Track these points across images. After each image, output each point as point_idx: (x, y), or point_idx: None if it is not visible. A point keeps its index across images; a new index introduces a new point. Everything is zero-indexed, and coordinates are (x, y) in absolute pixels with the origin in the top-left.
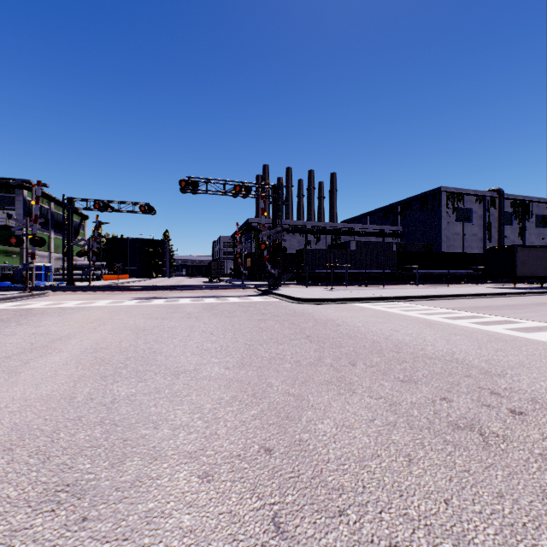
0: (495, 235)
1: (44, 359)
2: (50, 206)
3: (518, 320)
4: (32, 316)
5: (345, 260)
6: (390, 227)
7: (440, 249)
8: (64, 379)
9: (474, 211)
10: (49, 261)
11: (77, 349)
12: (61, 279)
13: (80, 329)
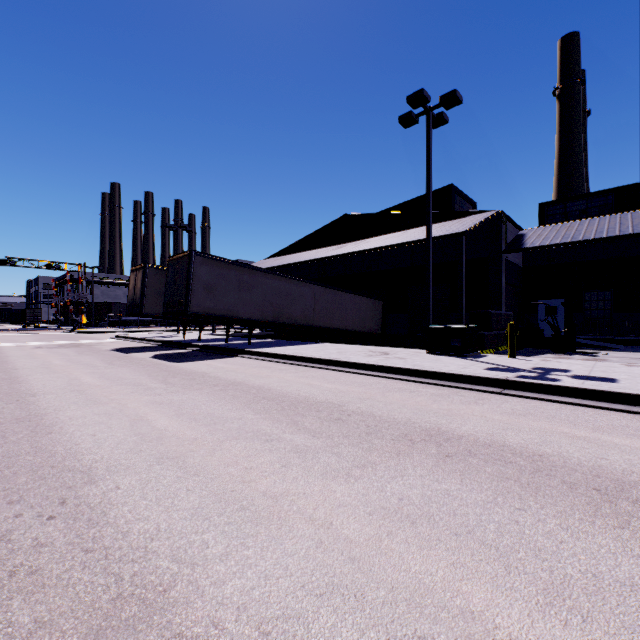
0: None
1: None
2: None
3: None
4: None
5: None
6: None
7: None
8: None
9: None
10: None
11: None
12: None
13: None
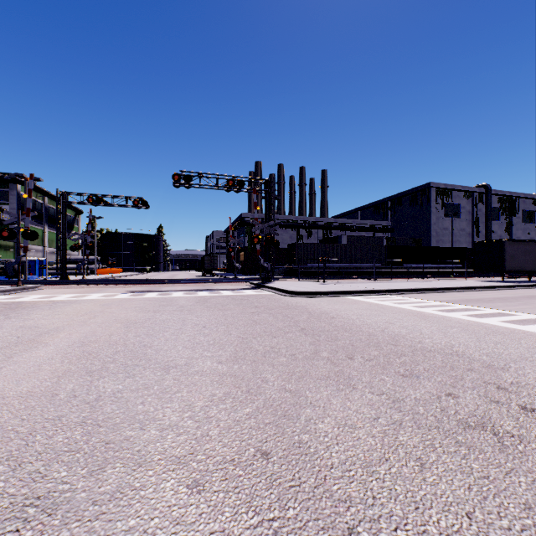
0: (482, 230)
1: (28, 353)
2: (44, 201)
3: (512, 313)
4: (22, 309)
5: (337, 254)
6: (380, 222)
7: (429, 243)
8: (47, 374)
9: (463, 206)
10: (43, 255)
11: (64, 343)
12: (55, 273)
13: (70, 322)
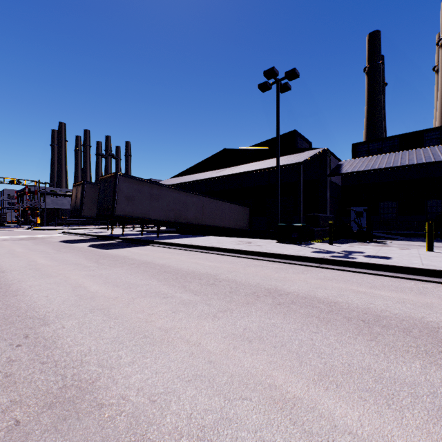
0: None
1: None
2: None
3: None
4: None
5: None
6: None
7: None
8: None
9: None
10: None
11: None
12: None
13: None
